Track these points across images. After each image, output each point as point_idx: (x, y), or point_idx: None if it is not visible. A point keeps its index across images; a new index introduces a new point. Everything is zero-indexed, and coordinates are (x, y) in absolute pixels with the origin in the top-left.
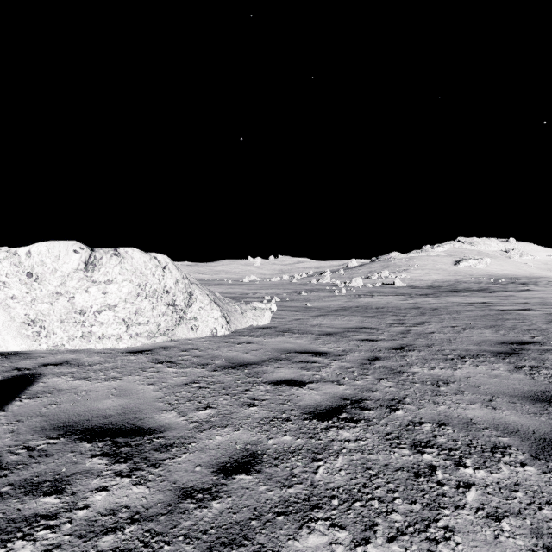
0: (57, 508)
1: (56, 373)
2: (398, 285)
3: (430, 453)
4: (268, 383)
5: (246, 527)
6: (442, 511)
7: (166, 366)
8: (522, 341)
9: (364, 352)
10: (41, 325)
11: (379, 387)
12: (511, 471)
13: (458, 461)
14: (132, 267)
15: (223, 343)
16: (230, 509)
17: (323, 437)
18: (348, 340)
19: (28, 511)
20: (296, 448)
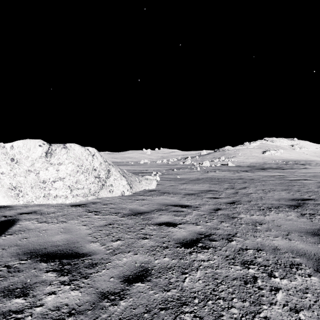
0: (23, 306)
1: (27, 219)
2: (230, 165)
3: (253, 268)
4: (155, 224)
5: (141, 318)
6: (262, 307)
7: (94, 214)
8: (303, 198)
9: (211, 205)
10: (19, 190)
11: (220, 227)
12: (303, 280)
13: (270, 273)
14: (74, 155)
15: (128, 200)
16: (131, 306)
17: (188, 258)
18: (202, 198)
19: (5, 308)
20: (171, 265)
